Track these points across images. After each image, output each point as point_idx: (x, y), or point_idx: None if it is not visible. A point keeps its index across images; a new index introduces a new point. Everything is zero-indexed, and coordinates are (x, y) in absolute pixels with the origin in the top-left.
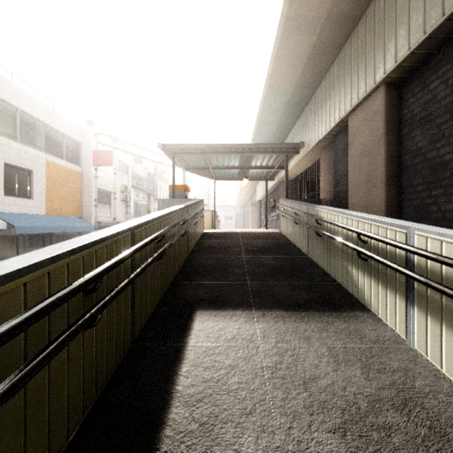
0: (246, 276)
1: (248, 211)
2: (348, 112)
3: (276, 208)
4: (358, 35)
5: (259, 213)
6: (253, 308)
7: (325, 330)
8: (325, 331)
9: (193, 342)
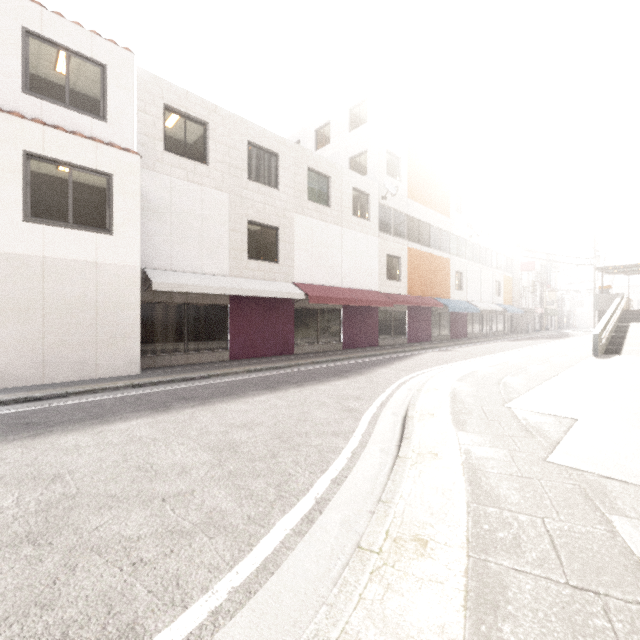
0: None
1: None
2: None
3: None
4: None
5: None
6: None
7: None
8: None
9: (631, 324)
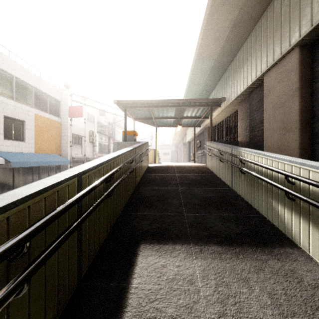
0: (183, 207)
1: (180, 149)
2: (264, 72)
3: (201, 147)
4: (273, 8)
5: (188, 150)
6: (191, 241)
7: (262, 270)
8: (261, 271)
9: (136, 283)
